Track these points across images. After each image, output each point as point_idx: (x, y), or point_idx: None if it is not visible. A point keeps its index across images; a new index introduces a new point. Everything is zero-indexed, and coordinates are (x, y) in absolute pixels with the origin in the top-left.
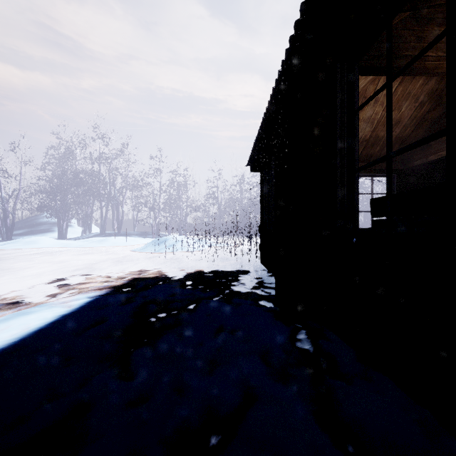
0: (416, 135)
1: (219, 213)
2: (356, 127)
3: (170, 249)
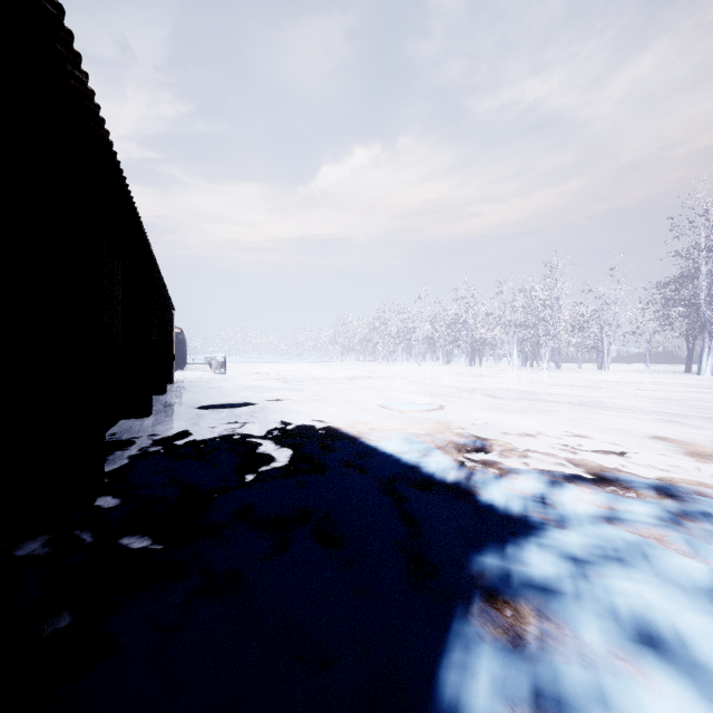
0: None
1: None
2: None
3: None
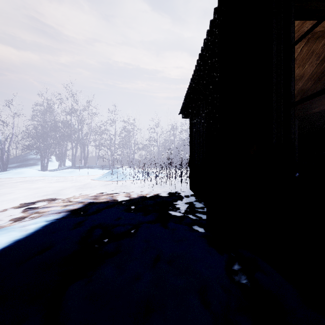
0: (315, 87)
1: (158, 151)
2: (292, 62)
3: (121, 178)
